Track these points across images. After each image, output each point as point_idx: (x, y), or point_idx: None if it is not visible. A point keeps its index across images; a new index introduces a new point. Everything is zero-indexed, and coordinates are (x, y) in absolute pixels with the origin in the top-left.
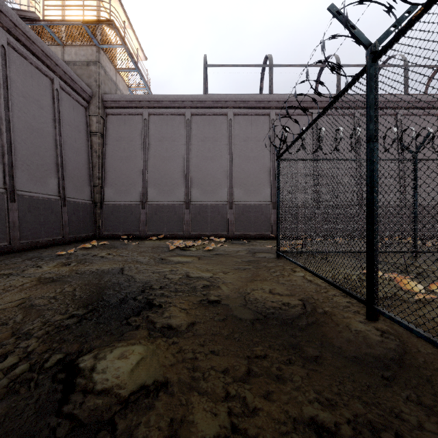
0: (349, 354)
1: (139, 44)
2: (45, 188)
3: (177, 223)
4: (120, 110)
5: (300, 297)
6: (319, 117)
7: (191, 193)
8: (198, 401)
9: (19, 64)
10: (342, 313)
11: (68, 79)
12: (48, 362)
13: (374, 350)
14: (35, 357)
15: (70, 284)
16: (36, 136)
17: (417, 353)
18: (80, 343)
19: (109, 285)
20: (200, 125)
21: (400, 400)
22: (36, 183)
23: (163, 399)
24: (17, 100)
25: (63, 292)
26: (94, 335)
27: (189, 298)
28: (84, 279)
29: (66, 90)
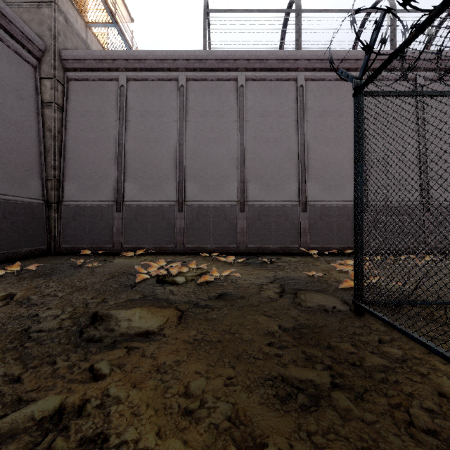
0: None
1: None
2: None
3: (166, 232)
4: (86, 73)
5: None
6: None
7: (187, 189)
8: None
9: None
10: None
11: None
12: None
13: None
14: None
15: None
16: None
17: None
18: None
19: None
20: (199, 94)
21: None
22: None
23: None
24: None
25: None
26: None
27: None
28: None
29: None
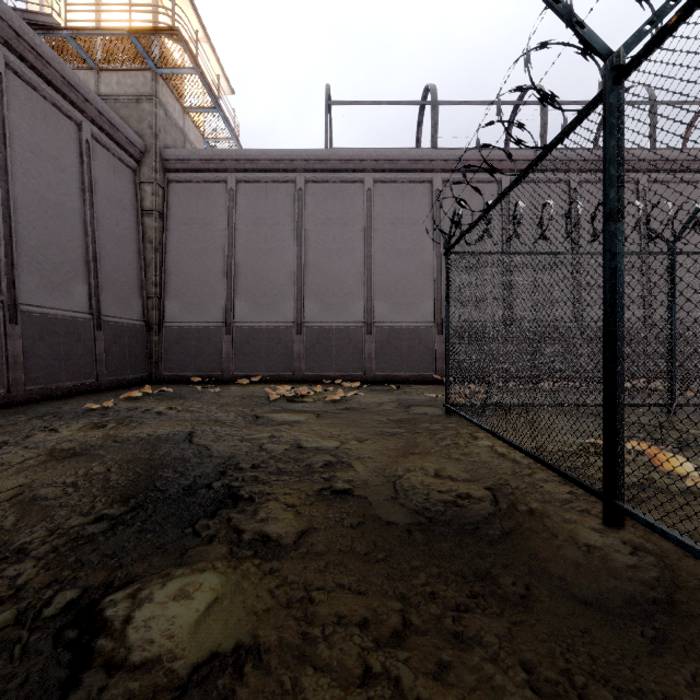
0: (579, 591)
1: (222, 69)
2: (67, 301)
3: (283, 357)
4: (190, 174)
5: (488, 483)
6: (519, 181)
7: (306, 308)
8: (313, 686)
9: (24, 99)
10: (561, 514)
11: (105, 124)
12: (51, 606)
13: (622, 584)
14: (28, 596)
15: (103, 460)
16: (53, 216)
17: (698, 589)
18: (110, 569)
19: (167, 461)
20: (320, 199)
21: (681, 683)
22: (53, 292)
23: (250, 681)
24: (21, 157)
25: (90, 475)
26: (136, 554)
27: (301, 486)
28: (126, 452)
29: (101, 142)
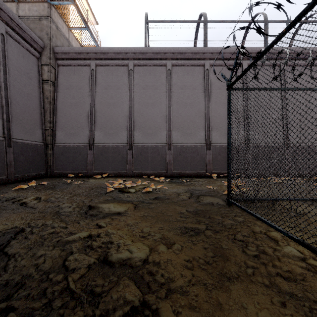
0: None
1: (90, 9)
2: None
3: (121, 162)
4: (70, 61)
5: None
6: None
7: (134, 135)
8: None
9: None
10: None
11: (15, 27)
12: None
13: None
14: None
15: None
16: None
17: None
18: None
19: None
20: (142, 75)
21: None
22: None
23: None
24: None
25: None
26: None
27: None
28: None
29: (14, 37)
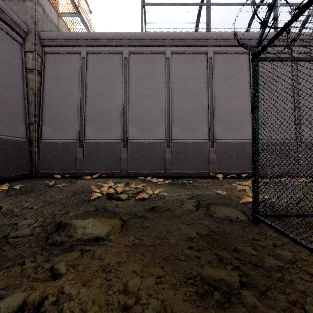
0: None
1: None
2: None
3: (114, 161)
4: (58, 49)
5: None
6: None
7: (129, 131)
8: None
9: None
10: None
11: None
12: None
13: None
14: None
15: None
16: None
17: None
18: None
19: None
20: (138, 64)
21: None
22: None
23: None
24: None
25: None
26: None
27: None
28: None
29: None
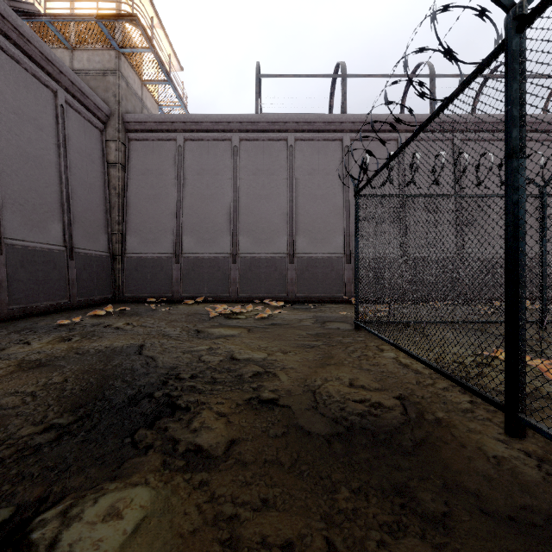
0: (497, 510)
1: (173, 50)
2: (45, 236)
3: (221, 282)
4: (146, 134)
5: (396, 393)
6: (421, 130)
7: (240, 242)
8: None
9: (9, 70)
10: (466, 423)
11: (76, 92)
12: None
13: (537, 501)
14: None
15: (62, 371)
16: (33, 166)
17: None
18: (47, 483)
19: (117, 372)
20: (252, 154)
21: None
22: (32, 228)
23: None
24: (6, 117)
25: (48, 385)
26: (75, 467)
27: (232, 396)
28: (84, 363)
29: (74, 107)
